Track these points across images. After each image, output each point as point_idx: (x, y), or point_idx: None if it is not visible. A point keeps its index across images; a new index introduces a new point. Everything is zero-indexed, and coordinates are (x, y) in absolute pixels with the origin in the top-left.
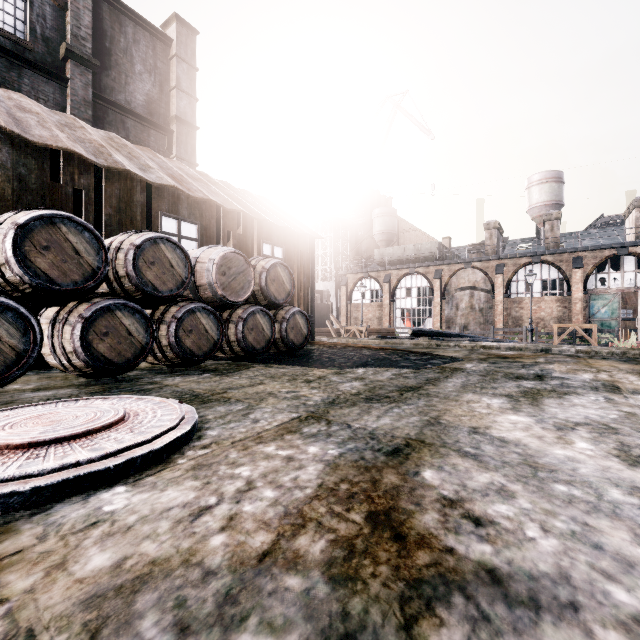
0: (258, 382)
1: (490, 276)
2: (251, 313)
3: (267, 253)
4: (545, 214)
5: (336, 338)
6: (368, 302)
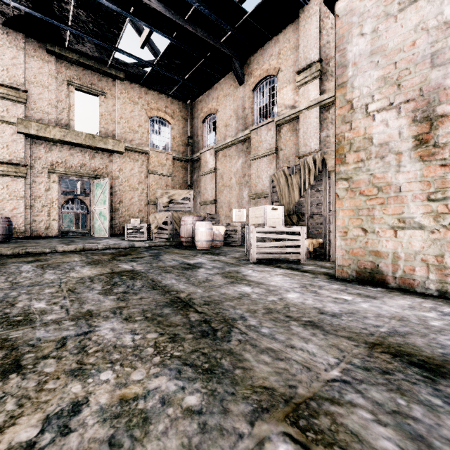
0: None
1: None
2: None
3: None
4: None
5: None
6: None
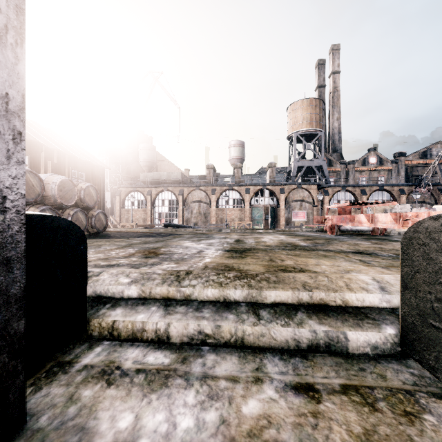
0: (91, 243)
1: (209, 195)
2: (75, 212)
3: (74, 176)
4: (235, 164)
5: (119, 229)
6: (136, 208)
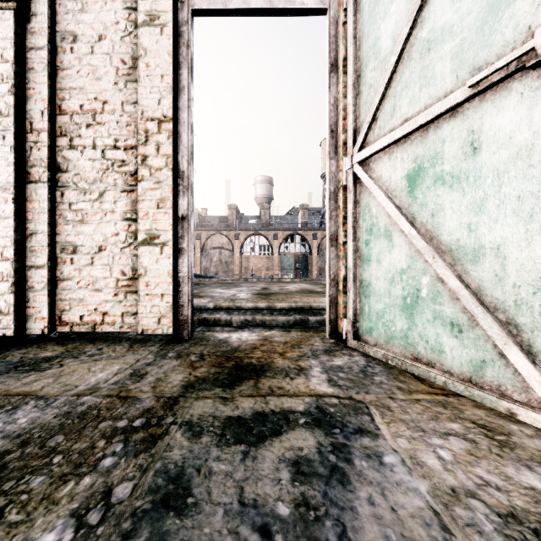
0: None
1: (231, 241)
2: None
3: None
4: (261, 205)
5: None
6: None
